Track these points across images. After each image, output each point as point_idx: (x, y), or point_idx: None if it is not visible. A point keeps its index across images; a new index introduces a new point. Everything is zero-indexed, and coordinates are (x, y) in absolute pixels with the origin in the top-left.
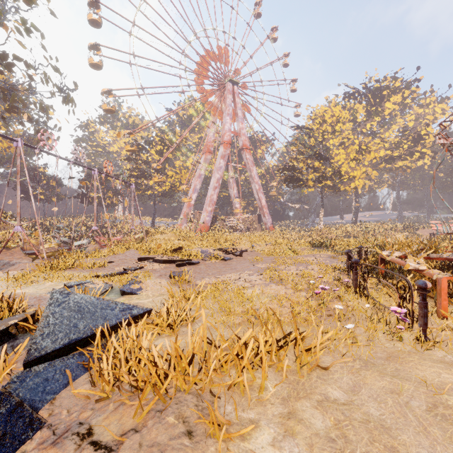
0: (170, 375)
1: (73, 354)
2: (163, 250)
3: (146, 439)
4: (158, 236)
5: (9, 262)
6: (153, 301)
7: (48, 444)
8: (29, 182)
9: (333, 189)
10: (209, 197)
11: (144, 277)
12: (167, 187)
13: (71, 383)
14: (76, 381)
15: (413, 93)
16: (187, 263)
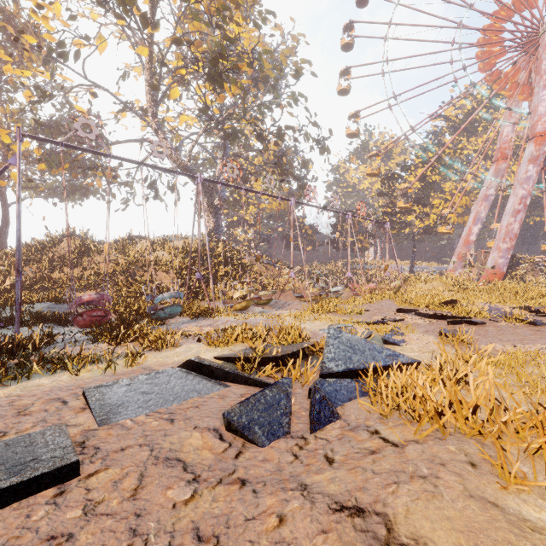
0: (449, 413)
1: (351, 379)
2: (427, 302)
3: (427, 450)
4: (420, 285)
5: (286, 303)
6: (419, 356)
7: (346, 429)
8: (299, 235)
9: None
10: (503, 228)
11: (405, 330)
12: (431, 221)
13: (358, 395)
14: (356, 400)
15: None
16: (465, 322)
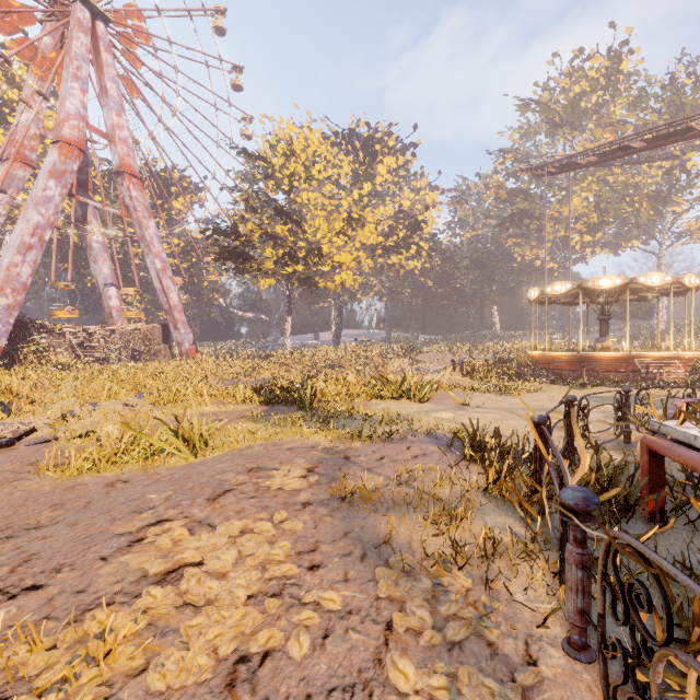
0: None
1: None
2: None
3: None
4: None
5: None
6: None
7: None
8: None
9: (306, 284)
10: (2, 270)
11: None
12: None
13: None
14: None
15: (408, 162)
16: None
